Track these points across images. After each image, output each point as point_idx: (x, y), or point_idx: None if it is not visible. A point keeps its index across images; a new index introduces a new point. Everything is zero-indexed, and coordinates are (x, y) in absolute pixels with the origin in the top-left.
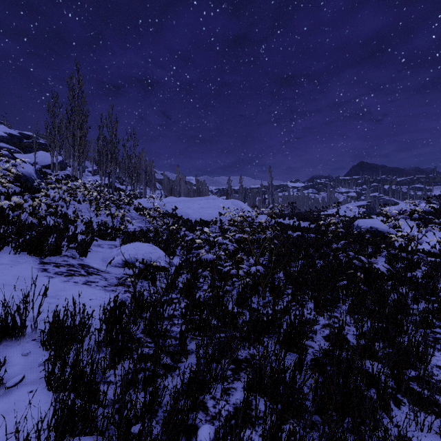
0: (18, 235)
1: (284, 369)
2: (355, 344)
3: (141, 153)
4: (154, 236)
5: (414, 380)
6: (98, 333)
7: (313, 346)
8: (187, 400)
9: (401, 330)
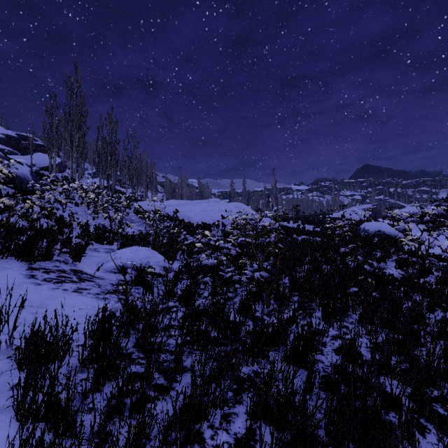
0: (7, 239)
1: (292, 393)
2: (368, 358)
3: (142, 155)
4: (154, 239)
5: (437, 401)
6: (82, 350)
7: (323, 360)
8: (180, 432)
9: (418, 342)
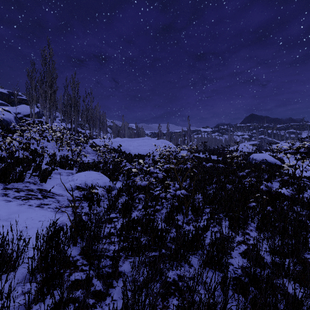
0: None
1: (214, 303)
2: (268, 261)
3: (96, 106)
4: (103, 166)
5: None
6: (31, 261)
7: (232, 263)
8: None
9: (306, 247)
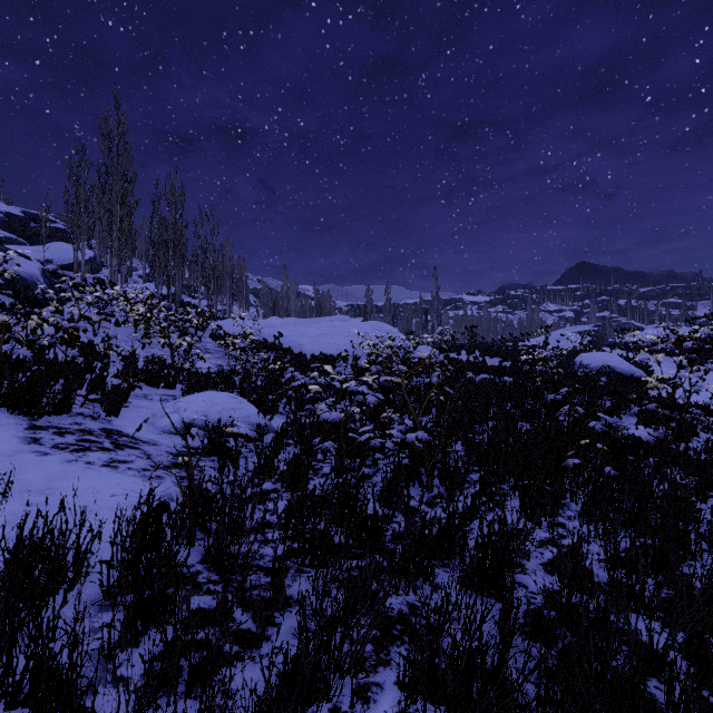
0: None
1: (481, 649)
2: (603, 579)
3: (225, 246)
4: (242, 380)
5: None
6: (107, 570)
7: (526, 583)
8: None
9: (686, 551)
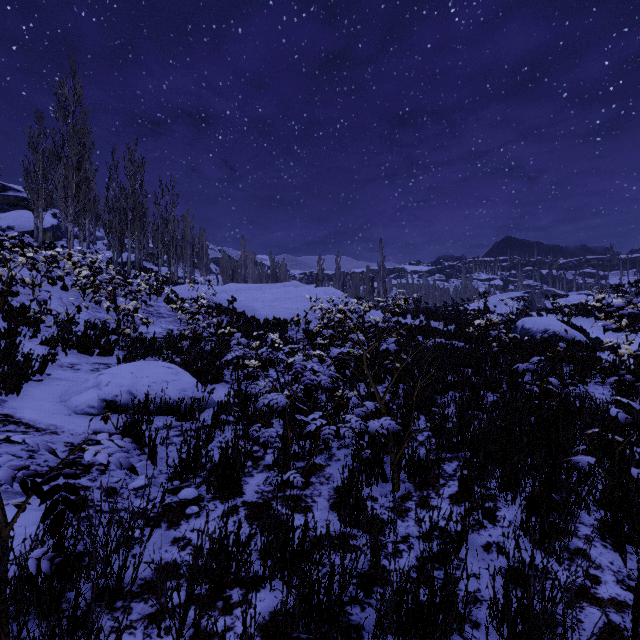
0: None
1: None
2: None
3: (185, 216)
4: (189, 345)
5: None
6: None
7: None
8: None
9: None
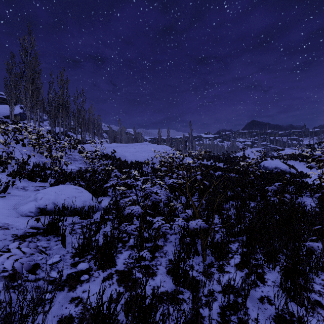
0: None
1: None
2: None
3: (90, 108)
4: (90, 176)
5: None
6: None
7: None
8: None
9: None
